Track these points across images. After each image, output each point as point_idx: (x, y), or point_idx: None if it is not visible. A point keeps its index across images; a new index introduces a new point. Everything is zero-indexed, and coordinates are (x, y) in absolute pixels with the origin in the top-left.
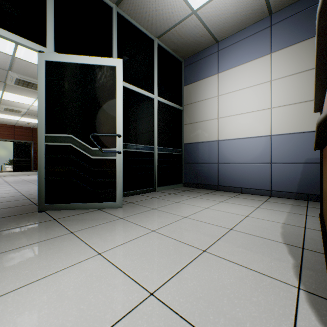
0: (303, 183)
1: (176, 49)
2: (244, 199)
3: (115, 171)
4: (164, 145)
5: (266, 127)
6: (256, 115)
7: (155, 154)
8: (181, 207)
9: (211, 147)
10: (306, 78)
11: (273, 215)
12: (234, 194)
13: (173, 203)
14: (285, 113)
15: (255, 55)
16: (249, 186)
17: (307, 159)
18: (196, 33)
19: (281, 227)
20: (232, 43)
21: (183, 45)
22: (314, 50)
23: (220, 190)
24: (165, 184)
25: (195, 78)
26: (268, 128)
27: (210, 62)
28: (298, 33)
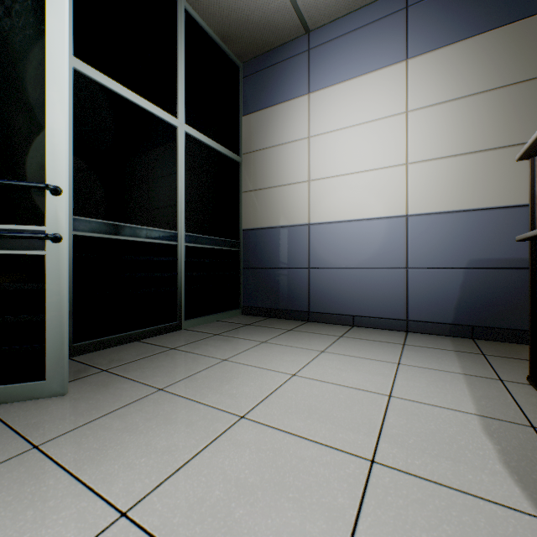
0: (465, 305)
1: (227, 35)
2: (364, 340)
3: (43, 291)
4: (202, 231)
5: (398, 201)
6: (380, 176)
7: (179, 248)
8: (234, 376)
9: (295, 238)
10: (469, 110)
11: (442, 388)
12: (341, 329)
13: (215, 363)
14: (432, 174)
15: (378, 62)
16: (366, 313)
17: (471, 261)
18: (267, 2)
19: (485, 430)
20: (336, 35)
21: (241, 27)
22: (483, 59)
23: (314, 321)
24: (203, 312)
25: (265, 101)
26: (402, 202)
27: (295, 71)
28: (456, 25)
